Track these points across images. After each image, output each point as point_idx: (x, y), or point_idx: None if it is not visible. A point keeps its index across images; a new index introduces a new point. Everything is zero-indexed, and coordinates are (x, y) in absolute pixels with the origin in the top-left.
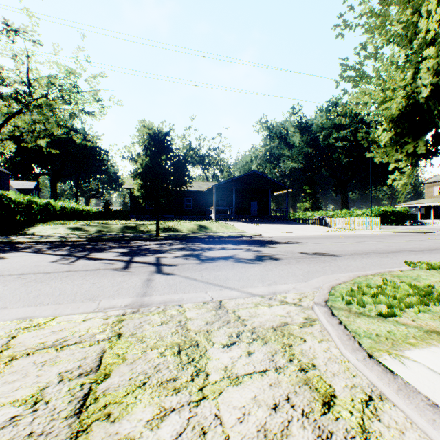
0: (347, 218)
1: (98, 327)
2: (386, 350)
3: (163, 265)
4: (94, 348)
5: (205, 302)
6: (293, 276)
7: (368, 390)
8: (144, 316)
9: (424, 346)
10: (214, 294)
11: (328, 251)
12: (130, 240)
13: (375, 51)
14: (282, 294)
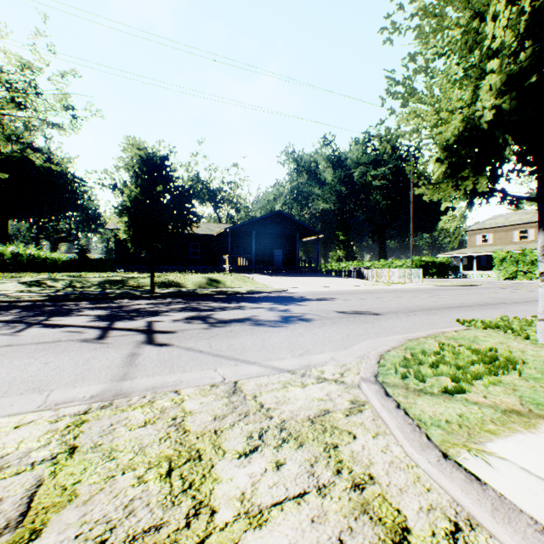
0: (386, 270)
1: (38, 438)
2: (463, 444)
3: (157, 332)
4: (23, 478)
5: (214, 384)
6: (331, 342)
7: (451, 512)
8: (119, 413)
9: (507, 433)
10: (226, 372)
11: (369, 309)
12: (112, 299)
13: (427, 64)
14: (319, 368)
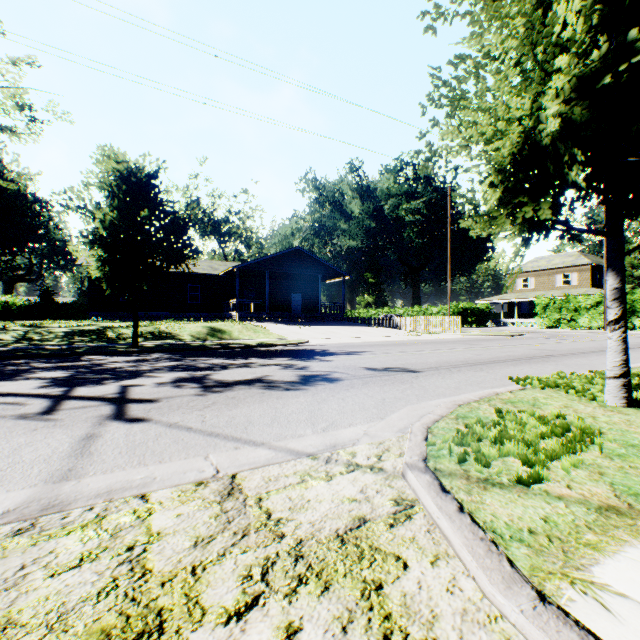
0: (422, 318)
1: None
2: (562, 572)
3: (132, 401)
4: None
5: (202, 481)
6: (363, 410)
7: None
8: (42, 542)
9: (614, 547)
10: (222, 460)
11: (406, 365)
12: (80, 355)
13: (477, 67)
14: (349, 448)
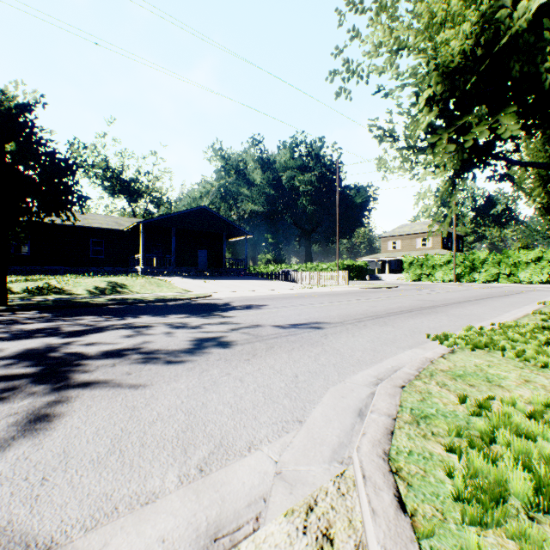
0: (315, 273)
1: None
2: None
3: None
4: None
5: None
6: (270, 403)
7: None
8: None
9: None
10: None
11: (310, 320)
12: None
13: None
14: (246, 544)
